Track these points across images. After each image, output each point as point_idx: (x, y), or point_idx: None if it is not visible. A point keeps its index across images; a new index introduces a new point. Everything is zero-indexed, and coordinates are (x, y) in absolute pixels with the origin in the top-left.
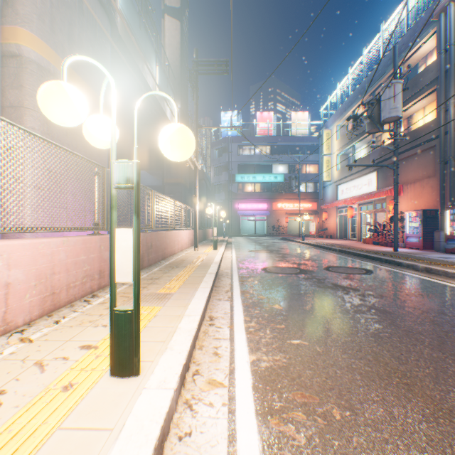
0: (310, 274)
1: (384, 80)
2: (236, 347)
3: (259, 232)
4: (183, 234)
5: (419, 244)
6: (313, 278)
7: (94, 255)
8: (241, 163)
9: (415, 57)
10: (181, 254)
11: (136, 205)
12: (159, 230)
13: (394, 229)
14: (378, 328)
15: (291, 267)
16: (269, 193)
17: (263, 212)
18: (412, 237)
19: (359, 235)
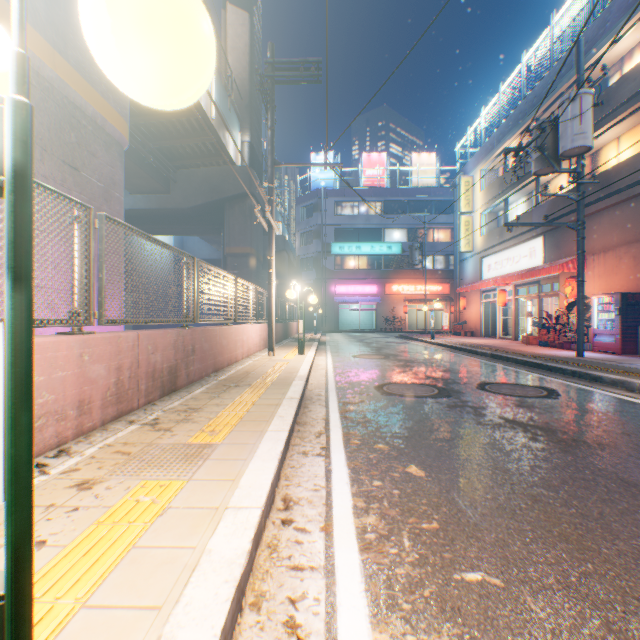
0: (457, 397)
1: (555, 99)
2: (339, 597)
3: (366, 326)
4: (251, 330)
5: (616, 345)
6: (465, 405)
7: (64, 373)
8: (339, 226)
9: (605, 62)
10: (247, 361)
11: (13, 243)
12: (217, 324)
13: (578, 323)
14: (637, 531)
15: (422, 384)
16: (380, 271)
17: (371, 298)
18: (604, 335)
19: (515, 332)
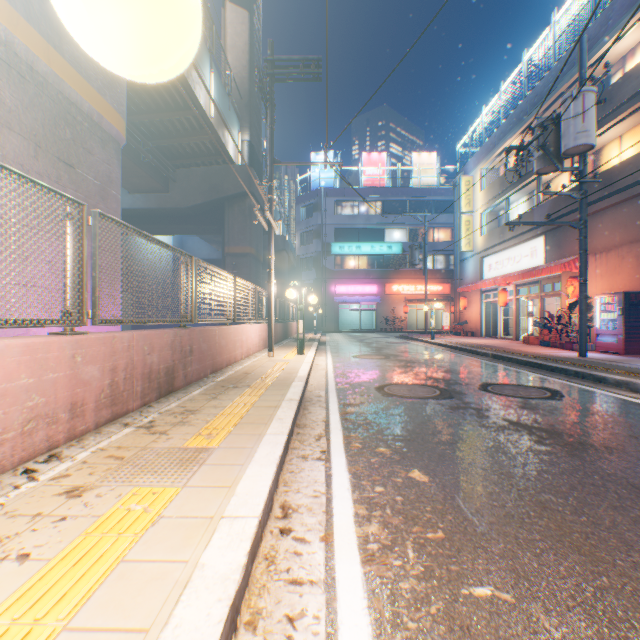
0: (459, 398)
1: (556, 97)
2: (341, 615)
3: (366, 326)
4: (251, 330)
5: (619, 345)
6: (468, 407)
7: (56, 375)
8: (339, 226)
9: (607, 60)
10: (246, 362)
11: None
12: (217, 324)
13: (580, 323)
14: None
15: (424, 385)
16: (381, 270)
17: (371, 298)
18: (606, 335)
19: (516, 332)
